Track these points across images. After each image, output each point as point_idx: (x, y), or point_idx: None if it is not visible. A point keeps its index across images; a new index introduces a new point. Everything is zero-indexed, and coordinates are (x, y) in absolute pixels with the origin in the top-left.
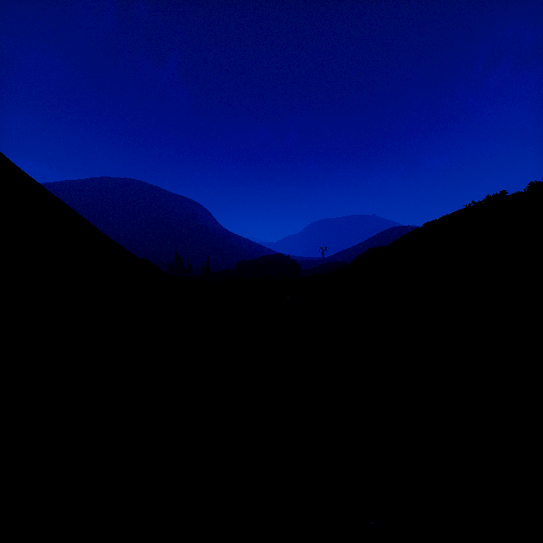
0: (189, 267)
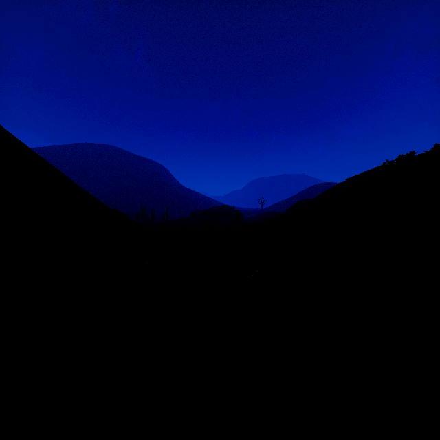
0: (152, 216)
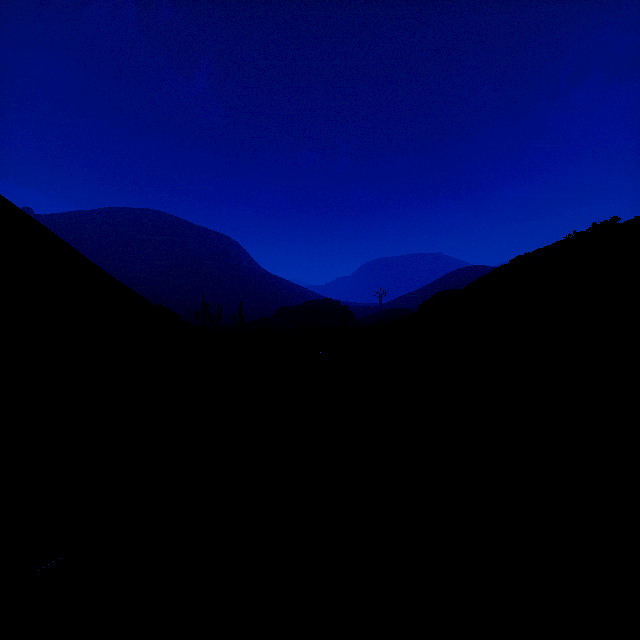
0: (218, 315)
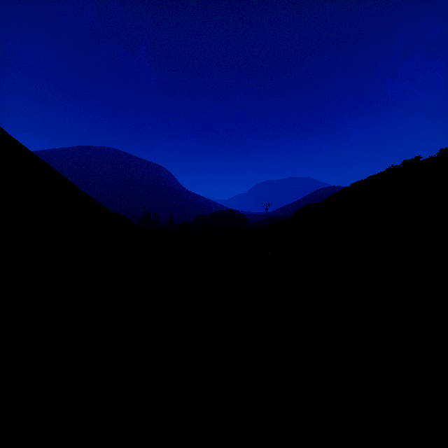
0: (155, 220)
